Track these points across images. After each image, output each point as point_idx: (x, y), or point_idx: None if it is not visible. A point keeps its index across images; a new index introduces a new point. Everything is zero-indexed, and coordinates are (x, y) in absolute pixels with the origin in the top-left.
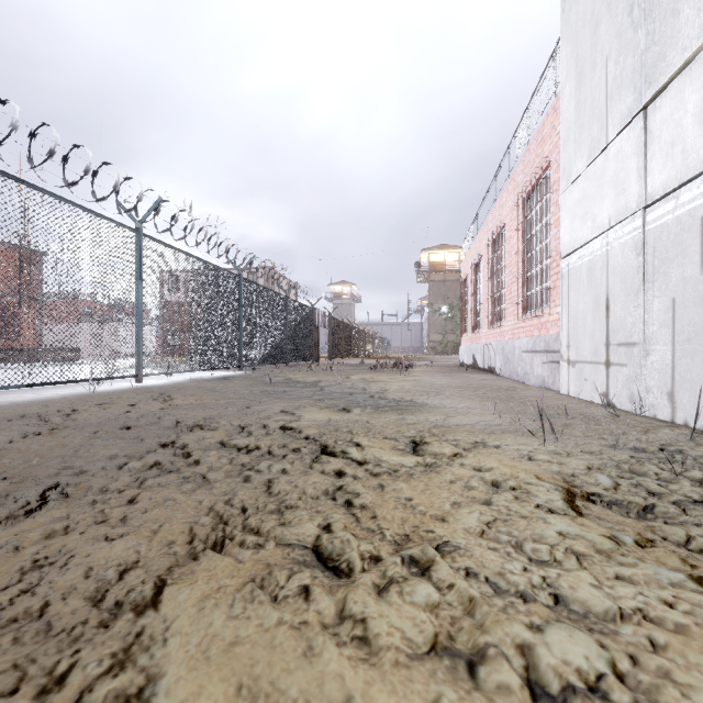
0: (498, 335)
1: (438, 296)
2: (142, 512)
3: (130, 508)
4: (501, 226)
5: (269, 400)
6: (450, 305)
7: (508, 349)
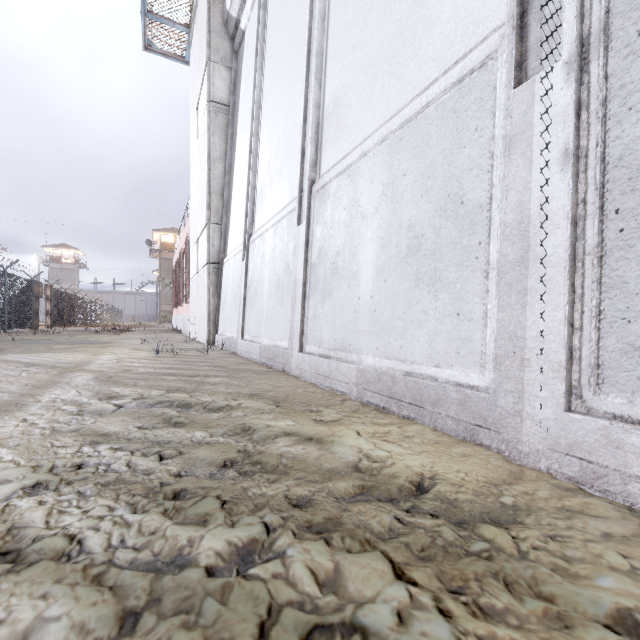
0: (183, 310)
1: (170, 272)
2: (25, 354)
3: (19, 354)
4: (184, 249)
5: (26, 344)
6: None
7: (184, 319)
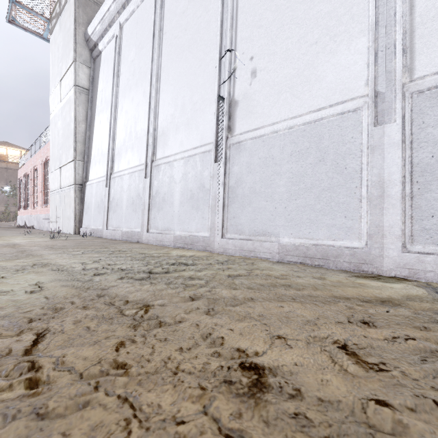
0: (35, 212)
1: (1, 178)
2: None
3: None
4: (37, 167)
5: None
6: (13, 186)
7: (38, 218)
